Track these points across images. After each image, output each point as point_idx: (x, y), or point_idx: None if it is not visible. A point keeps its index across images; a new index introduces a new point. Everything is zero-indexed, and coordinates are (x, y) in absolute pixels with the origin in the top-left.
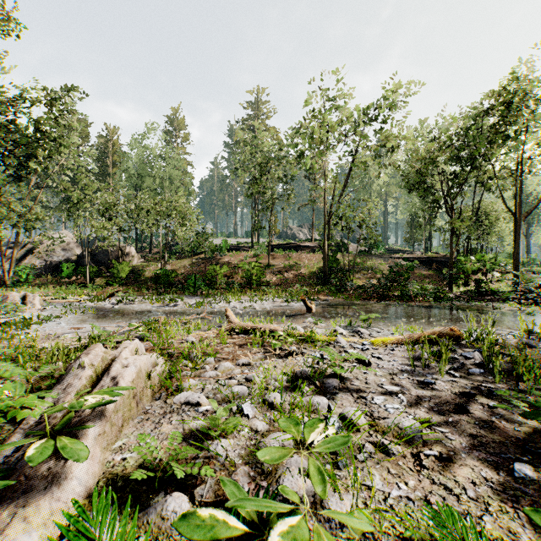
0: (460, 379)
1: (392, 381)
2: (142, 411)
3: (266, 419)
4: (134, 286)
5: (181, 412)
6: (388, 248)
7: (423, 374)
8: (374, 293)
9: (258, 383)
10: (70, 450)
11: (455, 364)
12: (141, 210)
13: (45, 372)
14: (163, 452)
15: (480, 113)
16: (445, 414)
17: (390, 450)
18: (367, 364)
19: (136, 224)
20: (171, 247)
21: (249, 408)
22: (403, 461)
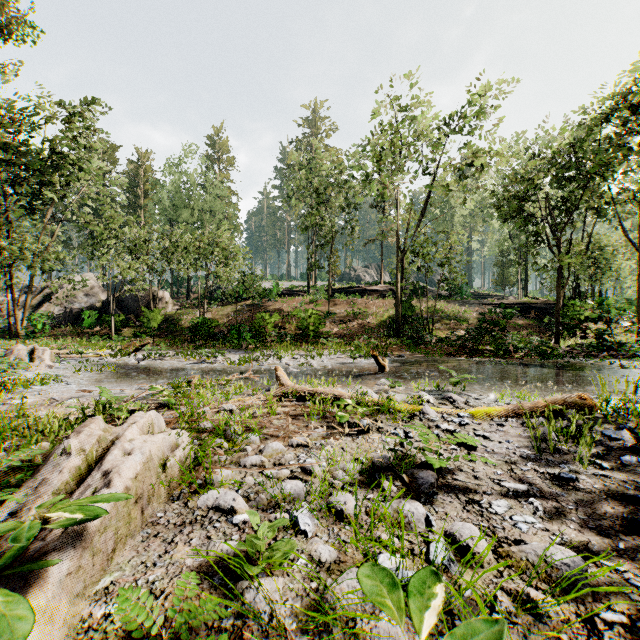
0: (612, 473)
1: (512, 475)
2: (150, 520)
3: (333, 540)
4: (168, 338)
5: (207, 522)
6: (473, 292)
7: (555, 464)
8: (460, 347)
9: (319, 477)
10: (0, 619)
11: (596, 448)
12: (176, 248)
13: (19, 458)
14: (163, 618)
15: (597, 120)
16: (610, 535)
17: (544, 611)
18: (470, 447)
19: (170, 264)
20: (212, 291)
21: (308, 520)
22: (569, 633)
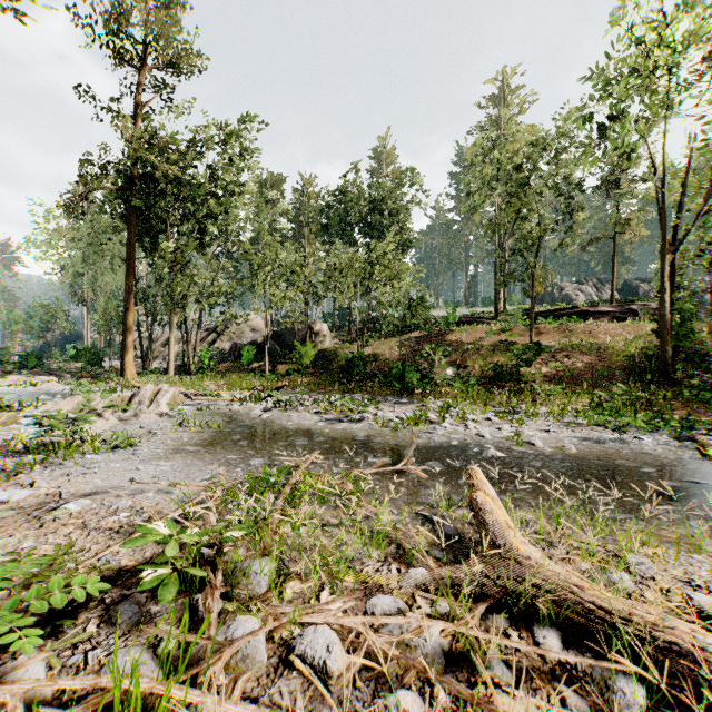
0: None
1: None
2: None
3: None
4: (322, 376)
5: None
6: None
7: None
8: None
9: None
10: None
11: None
12: (332, 271)
13: None
14: None
15: None
16: None
17: None
18: None
19: (327, 291)
20: (375, 323)
21: None
22: None
